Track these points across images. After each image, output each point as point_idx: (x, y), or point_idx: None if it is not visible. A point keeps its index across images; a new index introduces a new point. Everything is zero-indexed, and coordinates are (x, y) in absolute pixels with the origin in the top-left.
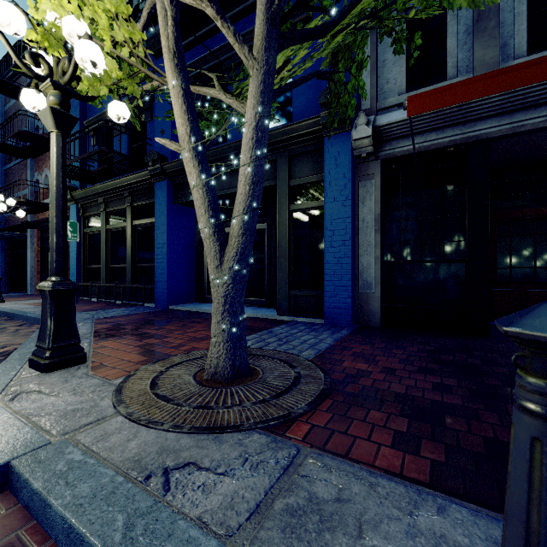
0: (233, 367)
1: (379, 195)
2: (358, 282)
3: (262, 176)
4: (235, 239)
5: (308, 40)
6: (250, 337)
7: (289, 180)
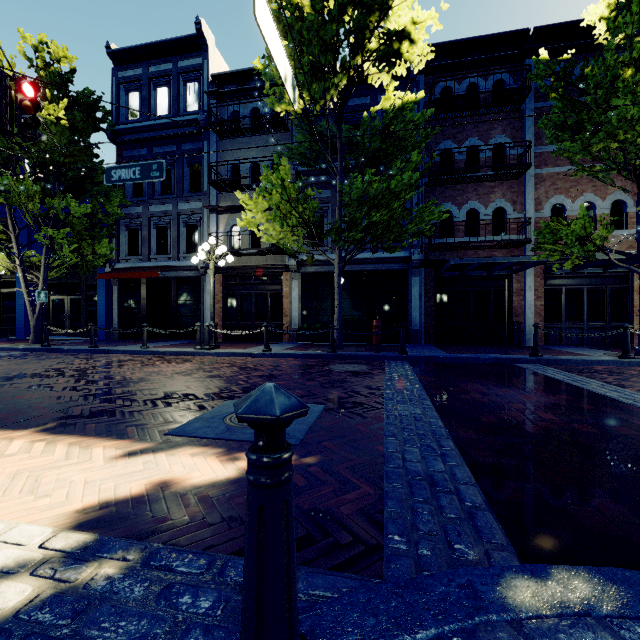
0: (37, 341)
1: (118, 292)
2: (113, 323)
3: None
4: (37, 313)
5: (58, 267)
6: (56, 341)
7: (86, 282)
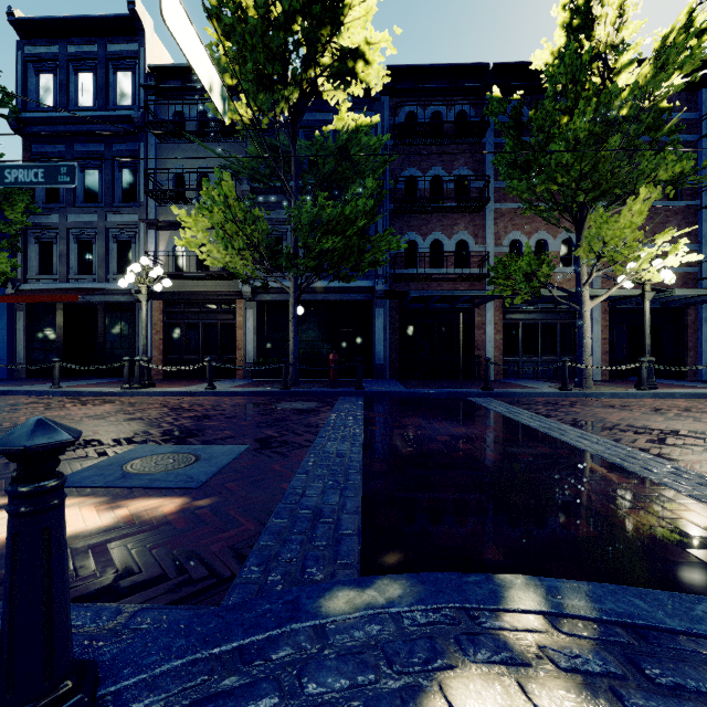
0: None
1: (25, 319)
2: (17, 358)
3: None
4: None
5: None
6: None
7: None
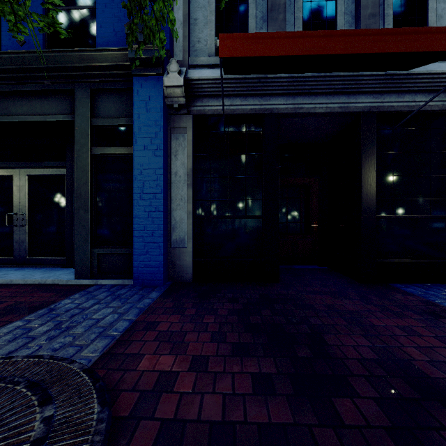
0: None
1: (191, 150)
2: (171, 237)
3: None
4: None
5: None
6: (6, 328)
7: (91, 118)
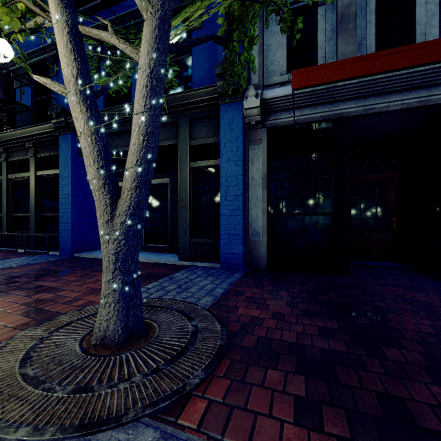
0: (126, 329)
1: (266, 157)
2: (248, 231)
3: (158, 127)
4: (128, 192)
5: None
6: (151, 285)
7: (189, 141)
